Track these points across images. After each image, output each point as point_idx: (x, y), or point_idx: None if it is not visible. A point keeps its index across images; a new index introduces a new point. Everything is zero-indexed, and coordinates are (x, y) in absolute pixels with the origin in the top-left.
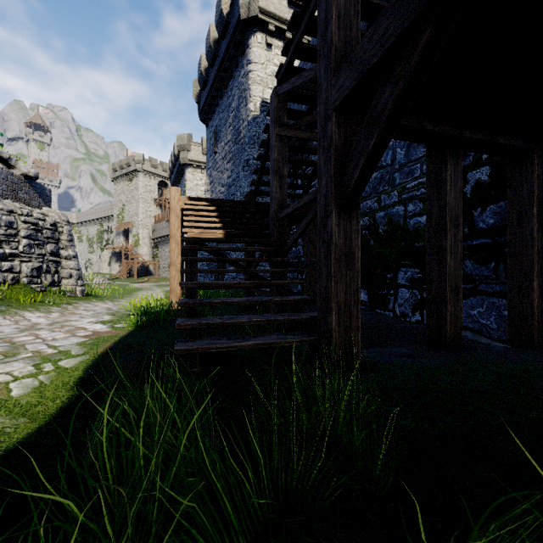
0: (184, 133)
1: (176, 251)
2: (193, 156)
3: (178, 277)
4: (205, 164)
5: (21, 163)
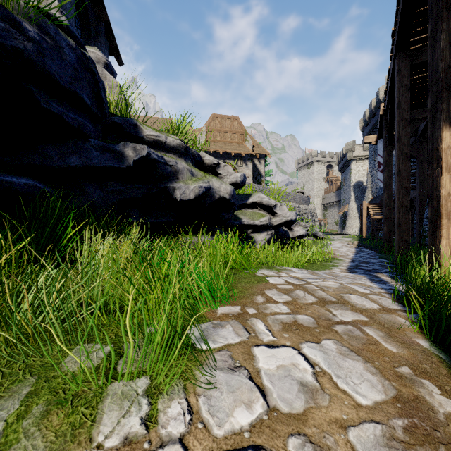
0: (350, 141)
1: (364, 220)
2: (356, 154)
3: (365, 228)
4: (365, 156)
5: (306, 192)
